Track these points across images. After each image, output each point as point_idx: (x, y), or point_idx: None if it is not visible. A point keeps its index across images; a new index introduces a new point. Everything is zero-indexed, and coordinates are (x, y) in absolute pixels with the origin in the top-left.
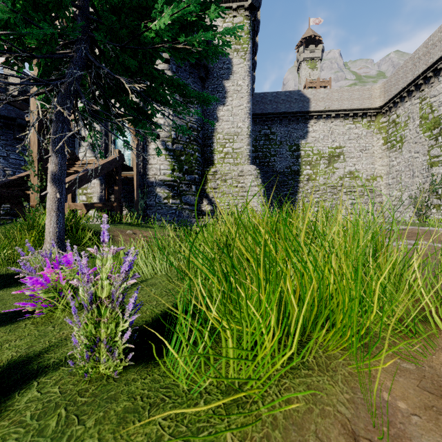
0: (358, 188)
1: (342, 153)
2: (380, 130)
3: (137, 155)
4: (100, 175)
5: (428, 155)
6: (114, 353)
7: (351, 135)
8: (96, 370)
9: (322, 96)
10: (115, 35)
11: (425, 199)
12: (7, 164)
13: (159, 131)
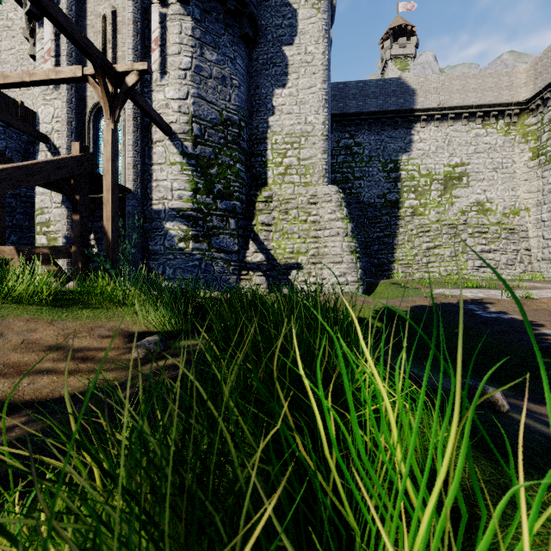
0: (492, 227)
1: (465, 174)
2: (525, 138)
3: (113, 151)
4: (23, 185)
5: None
6: None
7: (480, 146)
8: None
9: (435, 85)
10: None
11: None
12: None
13: (171, 122)
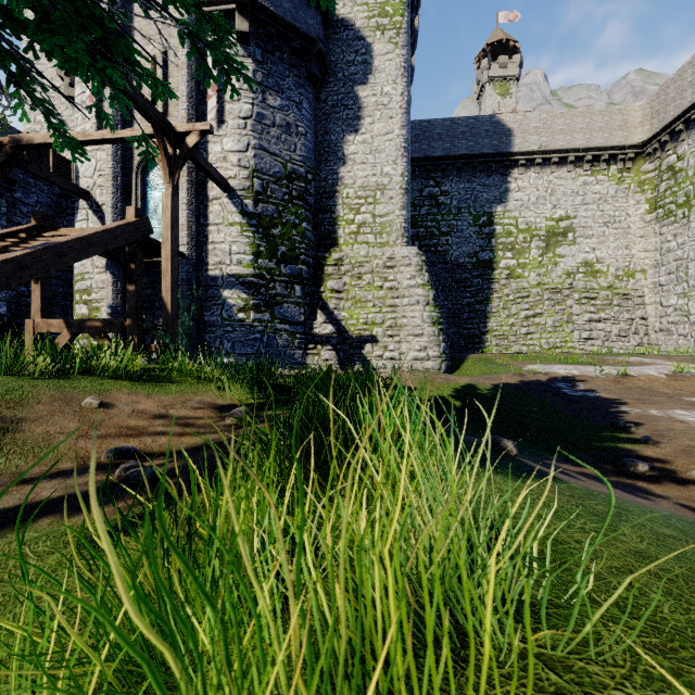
0: (602, 291)
1: (570, 229)
2: (641, 187)
3: (172, 217)
4: (84, 257)
5: None
6: None
7: (588, 196)
8: None
9: (535, 125)
10: None
11: None
12: None
13: (230, 177)
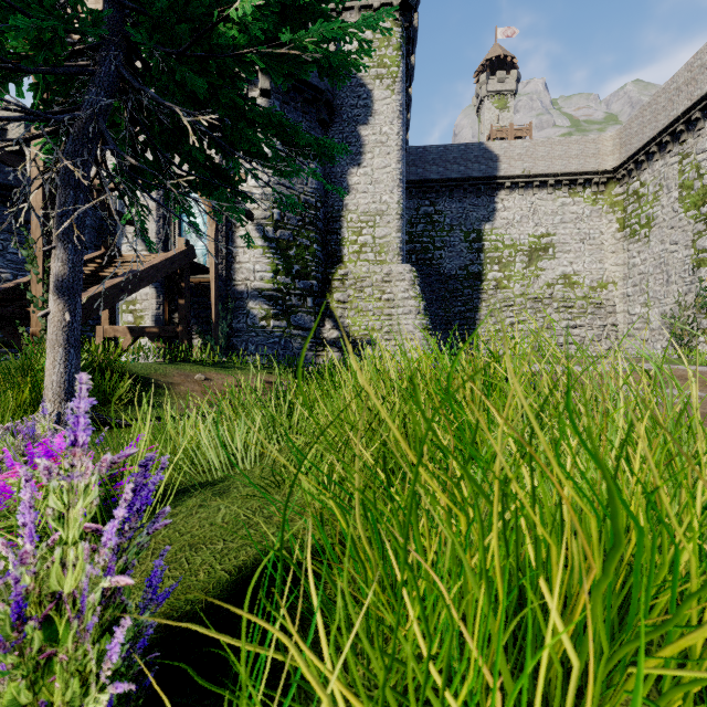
0: (578, 301)
1: (551, 245)
2: (613, 208)
3: (215, 247)
4: (154, 280)
5: (693, 247)
6: None
7: (566, 216)
8: None
9: (519, 152)
10: (169, 35)
11: (689, 319)
12: (4, 262)
13: (253, 208)
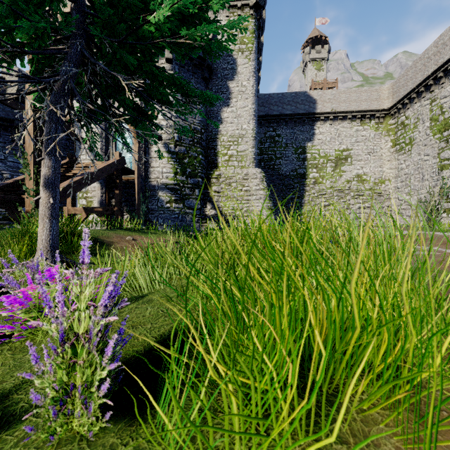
0: (366, 191)
1: (349, 156)
2: (388, 132)
3: (138, 157)
4: (100, 178)
5: (438, 157)
6: (89, 408)
7: (359, 137)
8: (67, 427)
9: (329, 97)
10: (112, 30)
11: (435, 203)
12: (5, 167)
13: (162, 133)
